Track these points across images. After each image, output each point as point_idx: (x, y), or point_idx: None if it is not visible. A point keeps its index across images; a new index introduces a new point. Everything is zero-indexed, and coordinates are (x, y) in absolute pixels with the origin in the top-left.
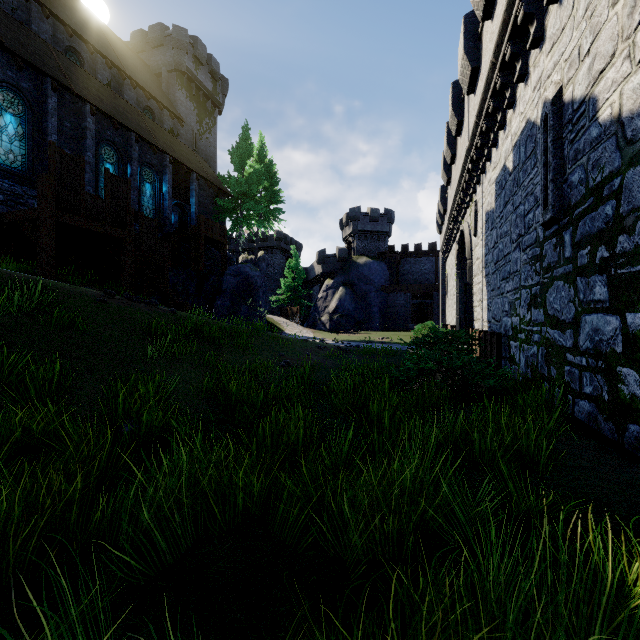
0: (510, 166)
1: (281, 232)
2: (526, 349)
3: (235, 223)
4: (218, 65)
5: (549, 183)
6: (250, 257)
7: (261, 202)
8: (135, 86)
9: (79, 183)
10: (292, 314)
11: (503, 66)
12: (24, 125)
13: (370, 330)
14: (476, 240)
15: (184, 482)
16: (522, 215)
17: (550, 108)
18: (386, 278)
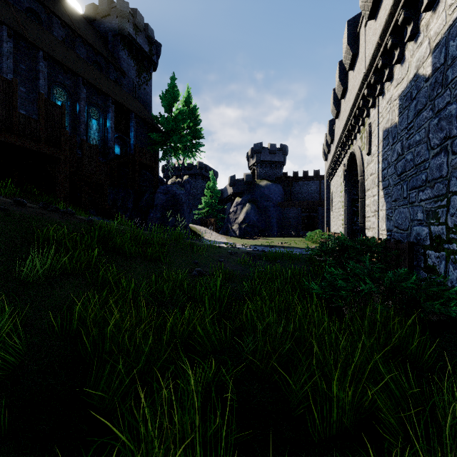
0: (427, 71)
1: (202, 163)
2: None
3: (165, 153)
4: (153, 32)
5: None
6: (177, 180)
7: (185, 136)
8: (85, 43)
9: (11, 103)
10: (210, 224)
11: None
12: None
13: (270, 236)
14: (370, 158)
15: None
16: (452, 115)
17: None
18: (282, 196)
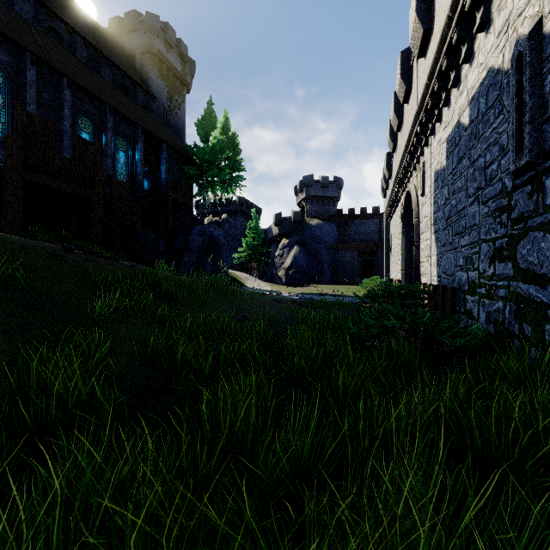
0: (466, 121)
1: (243, 198)
2: (487, 304)
3: (201, 188)
4: (186, 48)
5: (524, 125)
6: (215, 219)
7: (224, 169)
8: (111, 65)
9: (47, 144)
10: (252, 270)
11: (461, 19)
12: (4, 95)
13: (321, 284)
14: (423, 199)
15: (56, 531)
16: (482, 167)
17: (526, 43)
18: (335, 238)
